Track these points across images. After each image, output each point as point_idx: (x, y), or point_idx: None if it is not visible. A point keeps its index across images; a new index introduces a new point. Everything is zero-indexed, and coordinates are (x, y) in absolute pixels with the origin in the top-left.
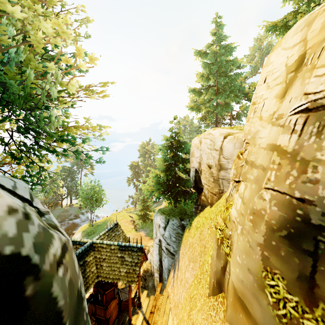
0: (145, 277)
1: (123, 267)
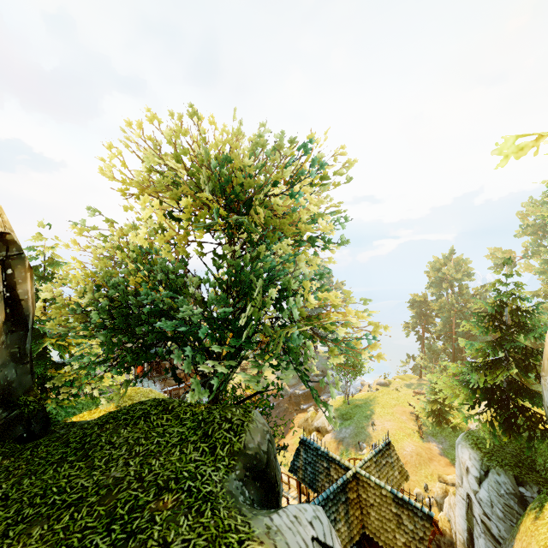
0: (439, 542)
1: (400, 533)
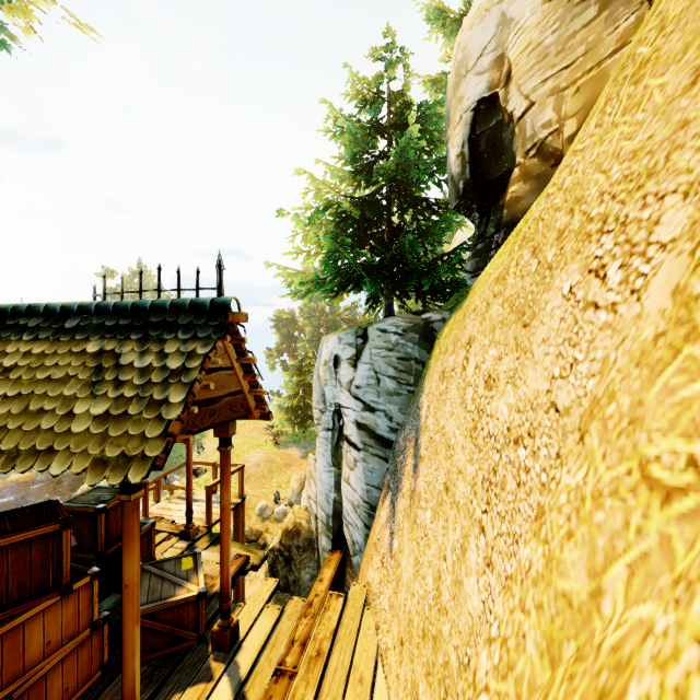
0: (290, 551)
1: (95, 395)
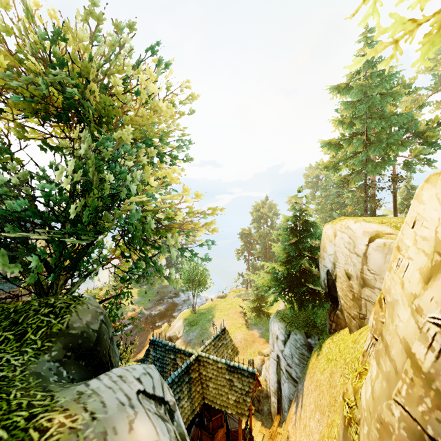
0: (259, 397)
1: (232, 393)
